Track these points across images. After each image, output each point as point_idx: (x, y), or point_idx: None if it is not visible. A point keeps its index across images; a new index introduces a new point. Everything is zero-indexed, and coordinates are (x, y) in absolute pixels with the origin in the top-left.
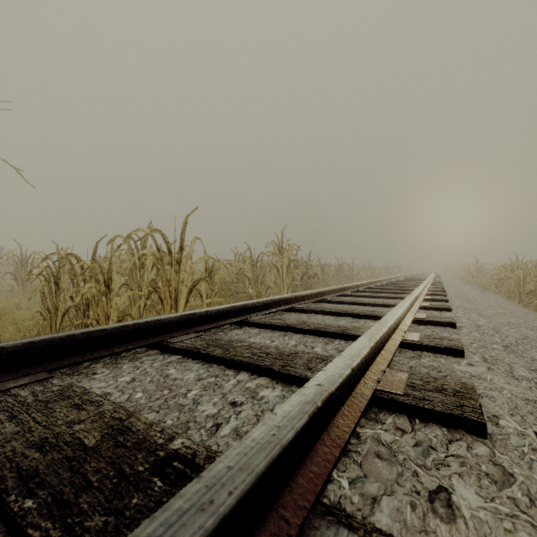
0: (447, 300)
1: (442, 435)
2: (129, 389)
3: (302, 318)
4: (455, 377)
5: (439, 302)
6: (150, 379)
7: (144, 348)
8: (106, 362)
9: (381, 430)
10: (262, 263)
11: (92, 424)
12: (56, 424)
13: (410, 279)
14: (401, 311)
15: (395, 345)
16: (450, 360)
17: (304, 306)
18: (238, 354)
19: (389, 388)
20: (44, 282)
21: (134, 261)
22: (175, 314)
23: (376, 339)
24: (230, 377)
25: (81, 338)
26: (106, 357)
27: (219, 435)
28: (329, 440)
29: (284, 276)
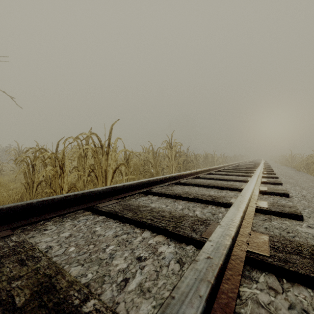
0: (277, 177)
1: (310, 297)
2: (65, 244)
3: (185, 189)
4: (301, 237)
5: (272, 178)
6: (81, 235)
7: (82, 210)
8: (55, 220)
9: (257, 289)
10: (159, 154)
11: (27, 281)
12: (0, 280)
13: (249, 163)
14: (253, 186)
15: (252, 211)
16: (293, 223)
17: (186, 181)
18: (143, 216)
19: (257, 250)
20: (24, 165)
21: (80, 152)
22: (103, 187)
23: (243, 209)
24: (137, 234)
25: (37, 205)
26: (54, 217)
27: (126, 290)
28: (219, 310)
29: (172, 162)
